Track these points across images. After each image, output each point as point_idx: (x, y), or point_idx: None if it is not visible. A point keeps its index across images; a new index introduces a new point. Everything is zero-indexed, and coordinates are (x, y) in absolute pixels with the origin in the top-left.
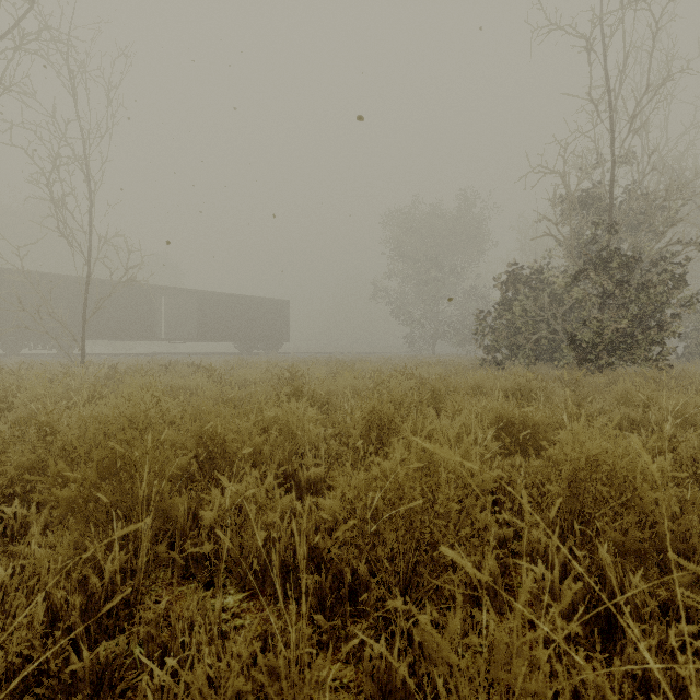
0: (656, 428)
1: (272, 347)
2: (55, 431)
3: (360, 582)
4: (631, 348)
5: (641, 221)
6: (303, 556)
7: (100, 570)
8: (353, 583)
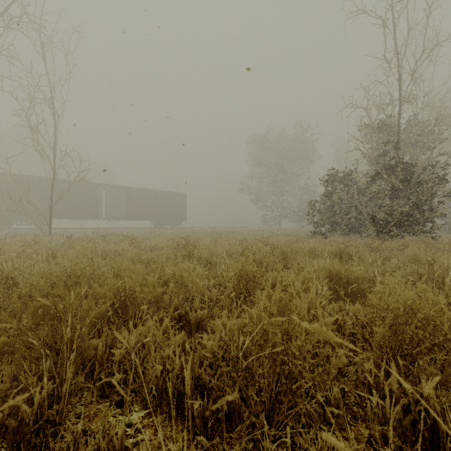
0: (439, 280)
1: (175, 223)
2: (16, 283)
3: (234, 405)
4: (412, 224)
5: (417, 140)
6: (190, 385)
7: (33, 396)
8: (229, 405)
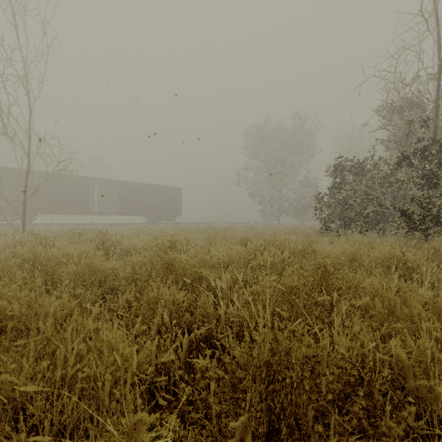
0: None
1: (170, 219)
2: None
3: None
4: None
5: None
6: None
7: None
8: None
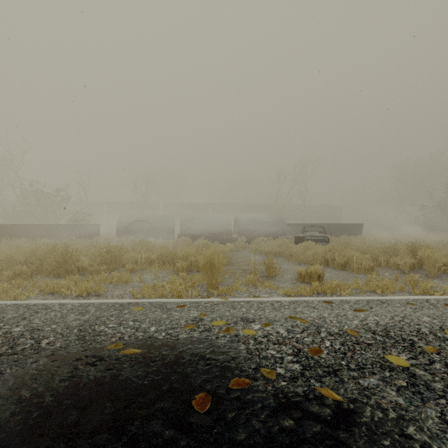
0: None
1: None
2: None
3: None
4: None
5: None
6: None
7: None
8: None
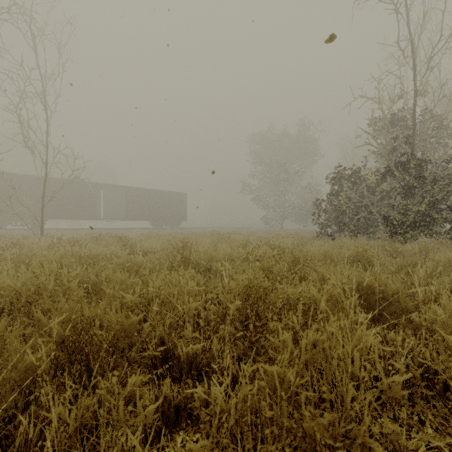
0: None
1: (175, 224)
2: None
3: None
4: (430, 225)
5: (430, 136)
6: None
7: None
8: None
